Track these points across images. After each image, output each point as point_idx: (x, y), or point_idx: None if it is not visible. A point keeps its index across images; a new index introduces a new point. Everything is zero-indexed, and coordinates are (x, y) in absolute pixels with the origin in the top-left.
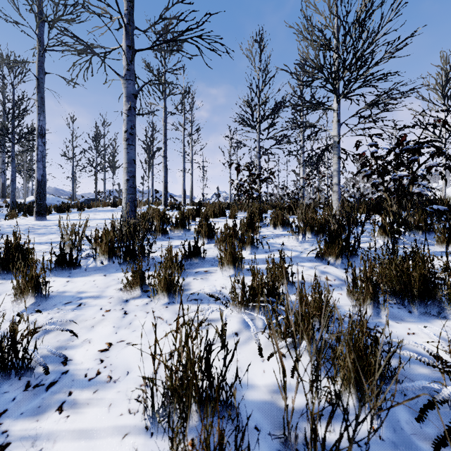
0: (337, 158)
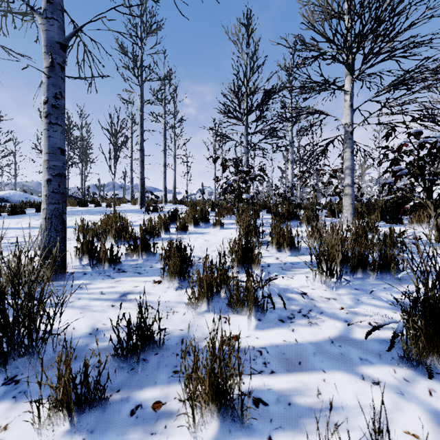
0: (350, 153)
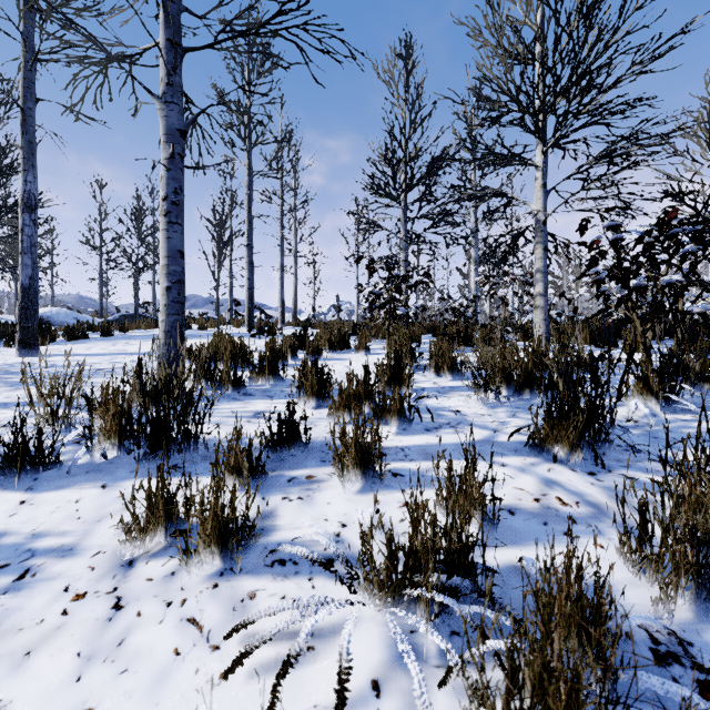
0: (542, 250)
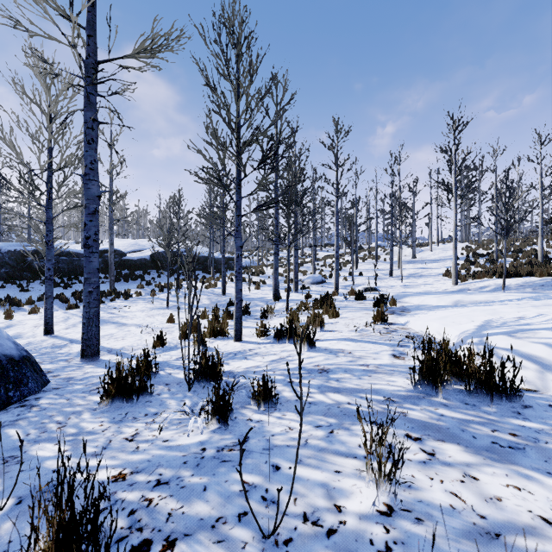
0: None
